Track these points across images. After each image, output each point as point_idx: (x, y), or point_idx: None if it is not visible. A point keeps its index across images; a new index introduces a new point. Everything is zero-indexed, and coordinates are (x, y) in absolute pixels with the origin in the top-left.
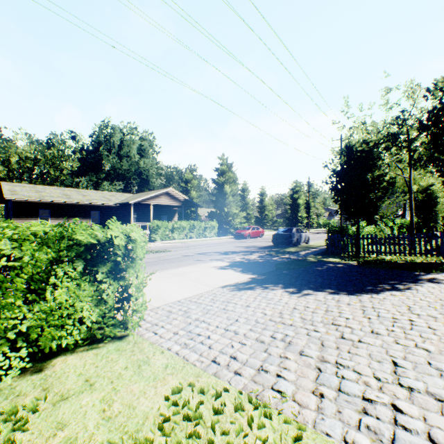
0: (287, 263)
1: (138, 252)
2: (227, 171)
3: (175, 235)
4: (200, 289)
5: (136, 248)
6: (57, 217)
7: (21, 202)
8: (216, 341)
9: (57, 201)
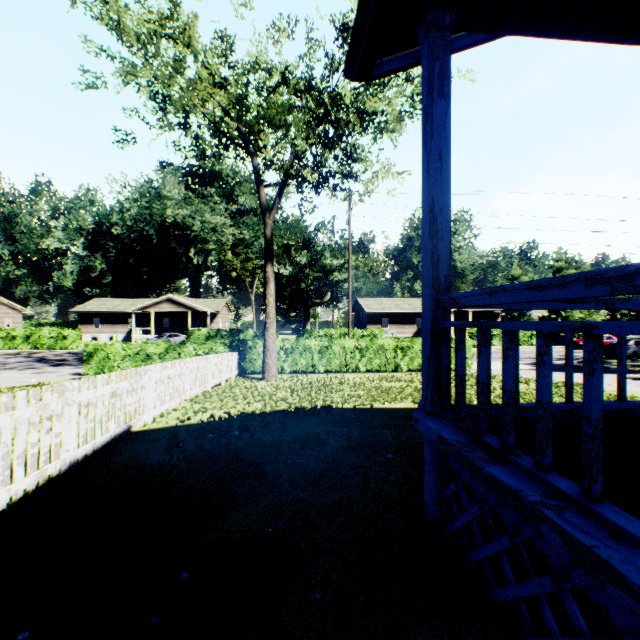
0: (579, 366)
1: (470, 346)
2: (566, 266)
3: (494, 342)
4: (498, 368)
5: (469, 345)
6: (392, 323)
7: (372, 313)
8: (494, 372)
9: (393, 311)
